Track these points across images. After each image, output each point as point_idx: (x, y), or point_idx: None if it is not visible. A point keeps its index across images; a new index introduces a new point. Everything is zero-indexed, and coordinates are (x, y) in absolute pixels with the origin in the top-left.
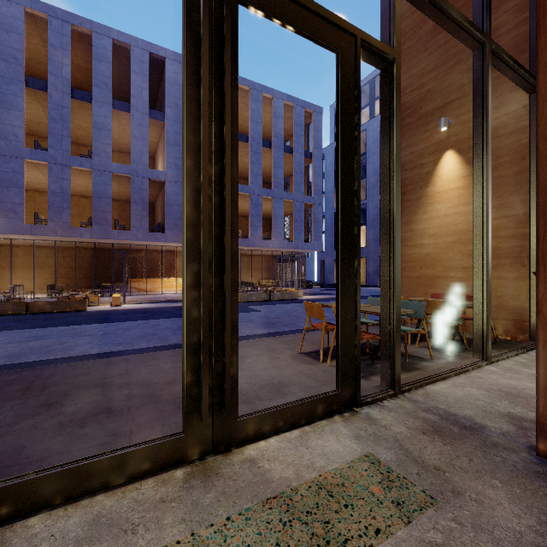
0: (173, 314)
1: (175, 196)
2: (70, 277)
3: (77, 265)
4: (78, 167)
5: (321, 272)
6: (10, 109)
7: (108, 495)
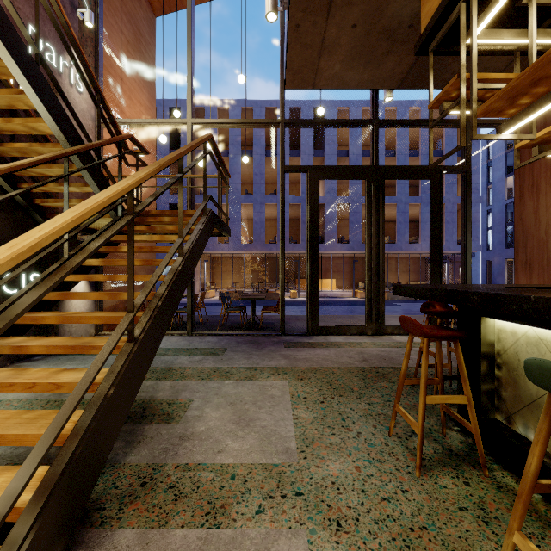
0: (335, 305)
1: (332, 214)
2: (259, 278)
3: (263, 269)
4: (269, 203)
5: (487, 273)
6: (235, 174)
7: (346, 336)
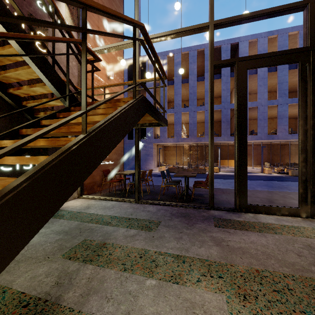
0: (249, 178)
1: None
2: (193, 159)
3: (195, 153)
4: (199, 111)
5: None
6: (177, 94)
7: (277, 216)
